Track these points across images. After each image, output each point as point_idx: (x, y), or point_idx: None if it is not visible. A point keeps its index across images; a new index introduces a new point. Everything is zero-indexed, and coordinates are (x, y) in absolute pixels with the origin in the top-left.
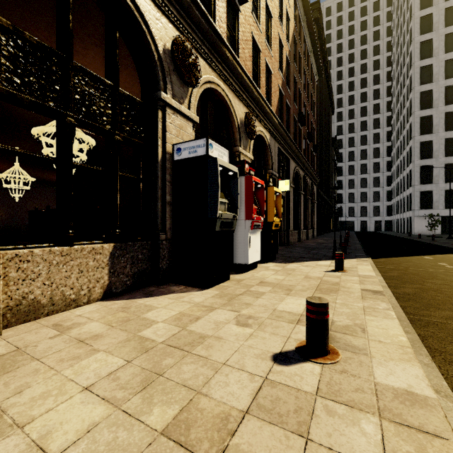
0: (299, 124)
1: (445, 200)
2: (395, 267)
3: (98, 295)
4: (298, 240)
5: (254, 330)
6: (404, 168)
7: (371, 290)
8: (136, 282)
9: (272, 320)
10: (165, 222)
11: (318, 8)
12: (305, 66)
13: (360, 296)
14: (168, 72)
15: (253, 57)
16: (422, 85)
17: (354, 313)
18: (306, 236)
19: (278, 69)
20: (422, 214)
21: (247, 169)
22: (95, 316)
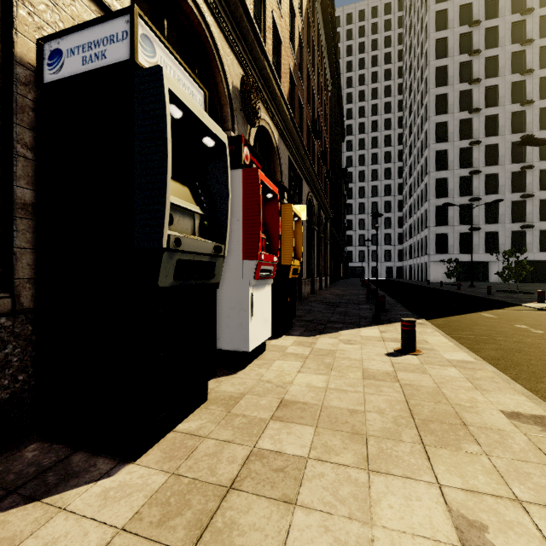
0: (313, 136)
1: (460, 244)
2: (475, 337)
3: None
4: (311, 291)
5: None
6: (418, 207)
7: (528, 416)
8: None
9: None
10: (12, 262)
11: (332, 0)
12: (319, 64)
13: (536, 448)
14: None
15: (254, 1)
16: (438, 116)
17: None
18: (319, 285)
19: (289, 42)
20: (437, 259)
21: (247, 158)
22: None
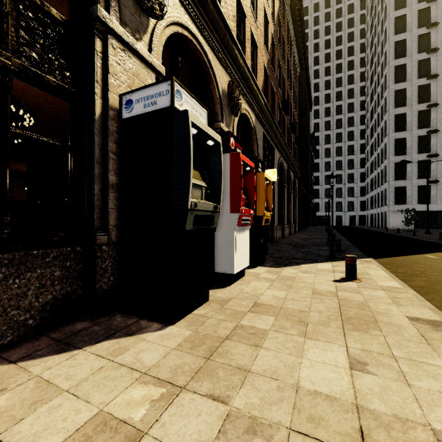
0: (283, 112)
1: (418, 196)
2: (411, 272)
3: None
4: (282, 235)
5: None
6: (378, 164)
7: (425, 320)
8: (49, 317)
9: (304, 438)
10: (108, 216)
11: None
12: (288, 54)
13: (420, 335)
14: None
15: (237, 22)
16: (397, 84)
17: None
18: (288, 231)
19: (263, 44)
20: (396, 209)
21: (232, 145)
22: None
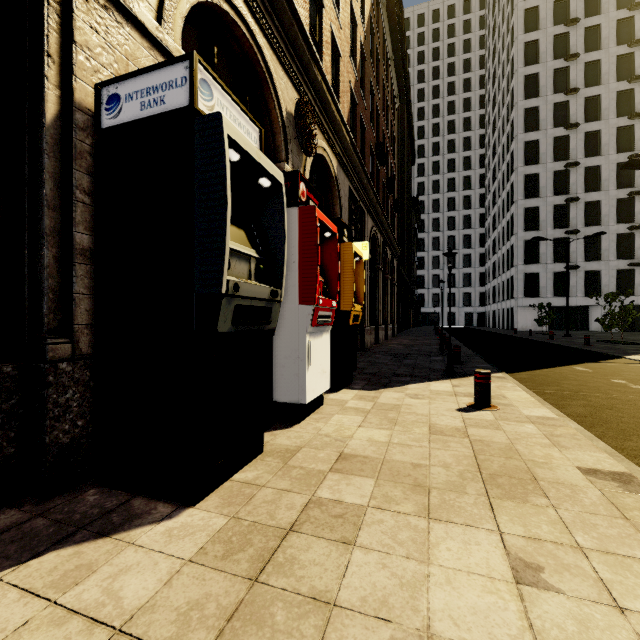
0: (377, 161)
1: (553, 286)
2: (562, 392)
3: None
4: (375, 341)
5: None
6: (503, 242)
7: (606, 472)
8: None
9: None
10: (72, 307)
11: (400, 1)
12: (384, 77)
13: (608, 502)
14: None
15: (310, 14)
16: (527, 134)
17: None
18: (384, 334)
19: (350, 56)
20: (526, 303)
21: (303, 194)
22: None
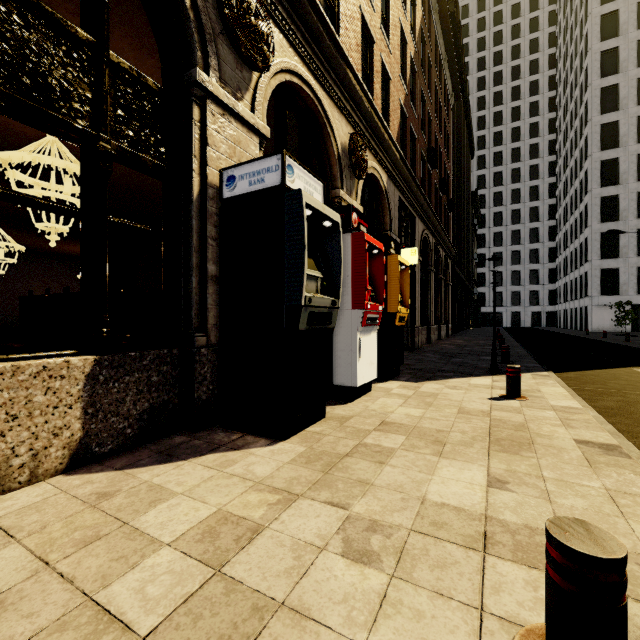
0: (429, 165)
1: (637, 282)
2: (602, 390)
3: (56, 463)
4: (427, 341)
5: (389, 577)
6: (576, 235)
7: (596, 443)
8: (146, 427)
9: (424, 537)
10: (207, 313)
11: None
12: (436, 81)
13: (583, 458)
14: (212, 36)
15: (362, 50)
16: (604, 115)
17: (599, 513)
18: (437, 334)
19: (399, 75)
20: (603, 302)
21: (355, 222)
22: (26, 525)
